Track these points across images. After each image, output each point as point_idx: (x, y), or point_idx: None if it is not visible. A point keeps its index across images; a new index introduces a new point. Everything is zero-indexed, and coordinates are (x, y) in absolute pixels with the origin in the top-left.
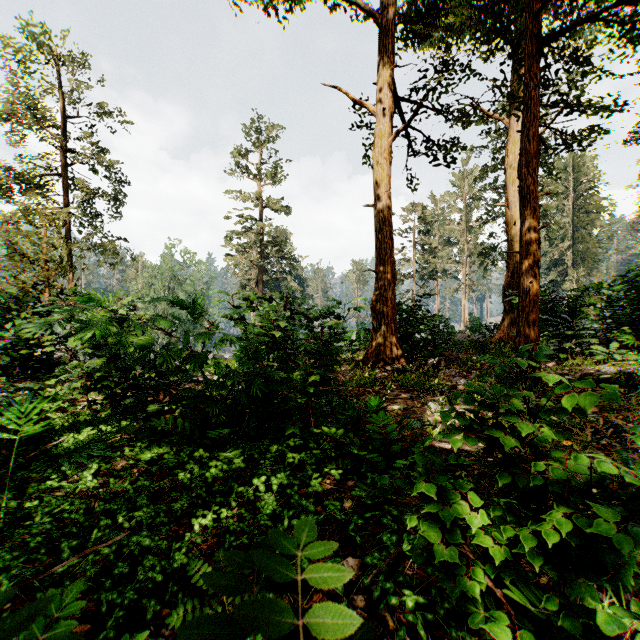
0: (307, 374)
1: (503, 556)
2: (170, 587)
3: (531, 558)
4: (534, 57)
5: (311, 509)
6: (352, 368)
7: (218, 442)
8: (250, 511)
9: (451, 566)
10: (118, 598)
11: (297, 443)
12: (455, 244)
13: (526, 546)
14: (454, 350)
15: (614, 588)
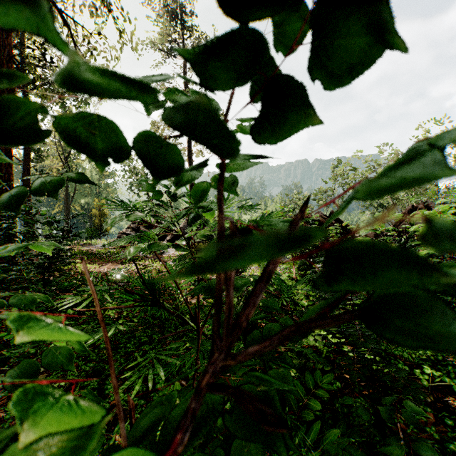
0: None
1: None
2: None
3: None
4: None
5: None
6: None
7: None
8: None
9: None
10: None
11: None
12: None
13: None
14: None
15: None
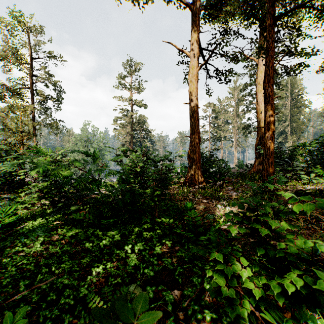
0: (154, 190)
1: (260, 294)
2: (78, 307)
3: (277, 298)
4: (272, 26)
5: (155, 263)
6: (178, 186)
7: (107, 226)
8: (123, 263)
9: (231, 299)
10: (49, 314)
11: (148, 226)
12: (230, 123)
13: (275, 291)
14: (230, 177)
15: (320, 309)
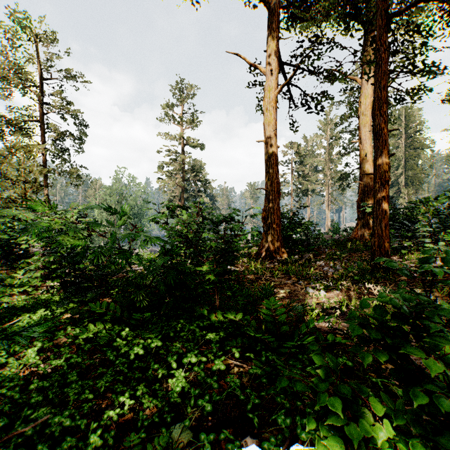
0: (213, 267)
1: None
2: None
3: None
4: (386, 26)
5: (214, 387)
6: (248, 260)
7: (142, 322)
8: (164, 385)
9: None
10: None
11: (205, 323)
12: (321, 171)
13: None
14: (322, 247)
15: None
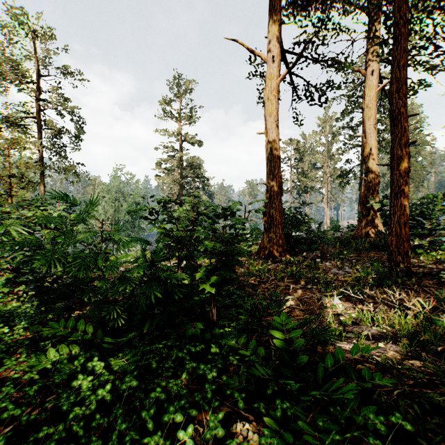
0: (209, 275)
1: None
2: None
3: None
4: None
5: None
6: (248, 259)
7: (118, 345)
8: None
9: None
10: None
11: (198, 348)
12: (320, 168)
13: None
14: (325, 245)
15: None
